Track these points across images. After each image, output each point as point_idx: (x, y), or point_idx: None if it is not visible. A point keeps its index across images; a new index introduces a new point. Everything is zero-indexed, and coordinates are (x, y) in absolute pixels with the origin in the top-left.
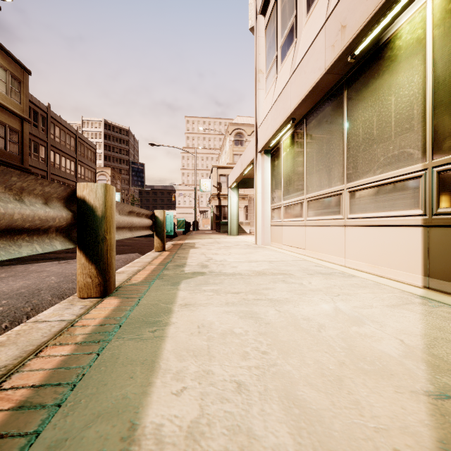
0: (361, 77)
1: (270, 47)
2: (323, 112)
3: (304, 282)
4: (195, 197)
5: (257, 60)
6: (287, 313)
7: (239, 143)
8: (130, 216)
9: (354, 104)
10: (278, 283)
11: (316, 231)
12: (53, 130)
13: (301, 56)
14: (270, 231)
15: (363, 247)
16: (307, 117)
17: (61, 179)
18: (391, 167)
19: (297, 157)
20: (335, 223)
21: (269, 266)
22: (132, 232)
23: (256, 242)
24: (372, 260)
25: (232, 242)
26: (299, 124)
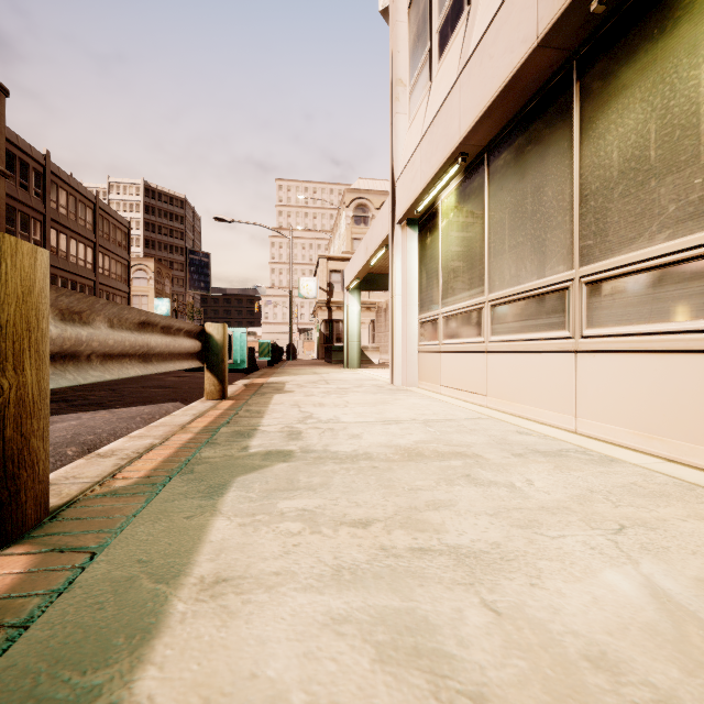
0: (617, 46)
1: (419, 36)
2: (525, 133)
3: (516, 479)
4: (291, 306)
5: (394, 62)
6: (524, 620)
7: (362, 221)
8: (142, 332)
9: (600, 104)
10: (459, 485)
11: (509, 362)
12: (56, 195)
13: (483, 29)
14: (418, 361)
15: (623, 396)
16: (491, 149)
17: (70, 275)
18: (698, 223)
19: (469, 226)
20: (552, 346)
21: (426, 432)
22: (147, 365)
23: (393, 380)
24: (645, 423)
25: (350, 381)
26: (475, 164)
